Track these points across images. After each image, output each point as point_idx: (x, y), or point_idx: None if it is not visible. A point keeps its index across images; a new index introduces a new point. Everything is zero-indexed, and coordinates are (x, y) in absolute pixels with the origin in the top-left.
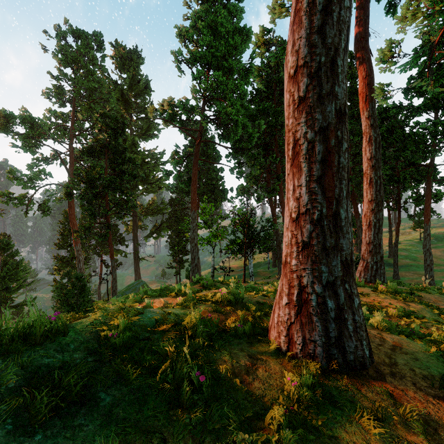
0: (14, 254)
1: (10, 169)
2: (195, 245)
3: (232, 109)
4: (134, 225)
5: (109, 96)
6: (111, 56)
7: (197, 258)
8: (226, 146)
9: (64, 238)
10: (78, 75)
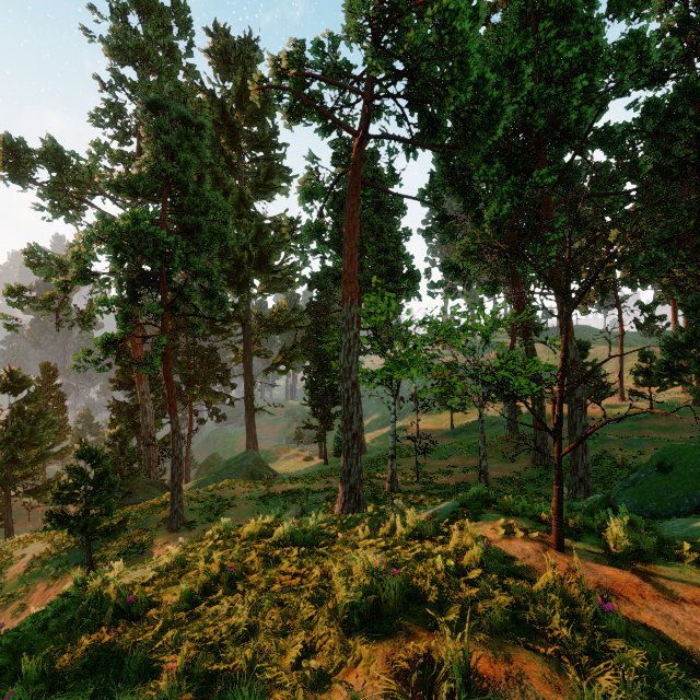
0: (33, 397)
1: (29, 248)
2: (352, 385)
3: (455, 3)
4: (246, 350)
5: (198, 112)
6: (206, 51)
7: (357, 418)
8: (429, 144)
9: (124, 372)
10: (145, 80)
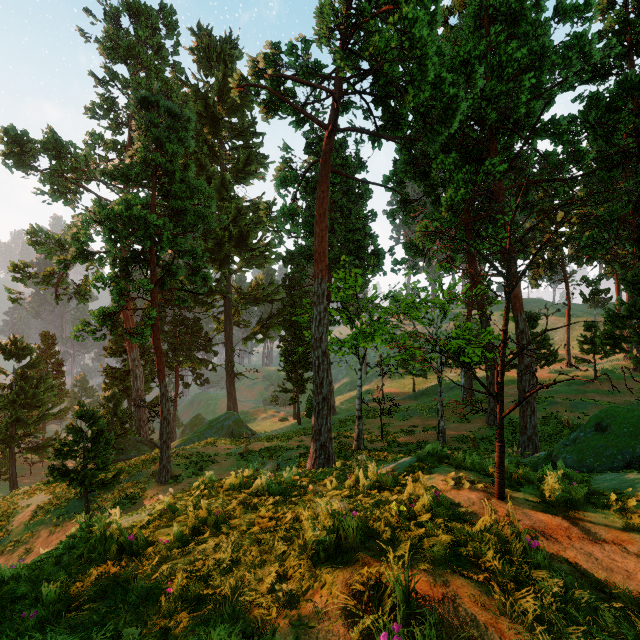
0: (35, 364)
1: (31, 228)
2: (322, 353)
3: (414, 12)
4: (227, 320)
5: (183, 105)
6: (190, 49)
7: (327, 383)
8: (391, 136)
9: (116, 340)
10: (136, 76)
